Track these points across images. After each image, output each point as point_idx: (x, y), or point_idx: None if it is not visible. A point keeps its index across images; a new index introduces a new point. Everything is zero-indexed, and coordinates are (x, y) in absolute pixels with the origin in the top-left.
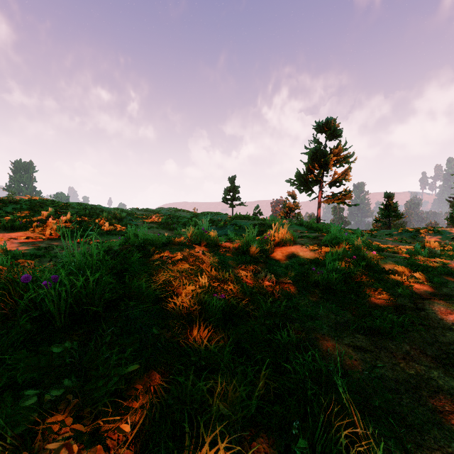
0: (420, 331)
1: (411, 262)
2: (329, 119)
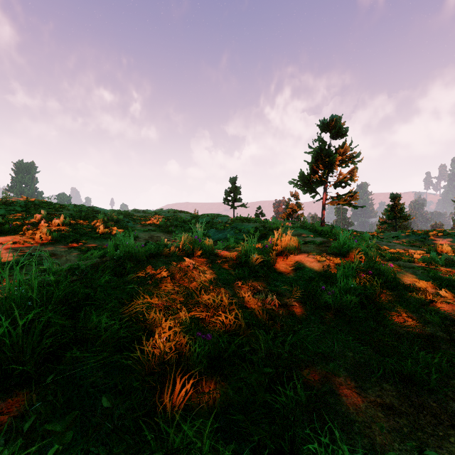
0: None
1: (432, 275)
2: (334, 117)
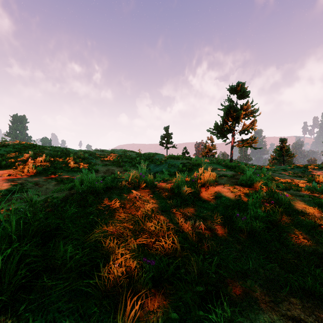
0: None
1: (316, 202)
2: (239, 83)
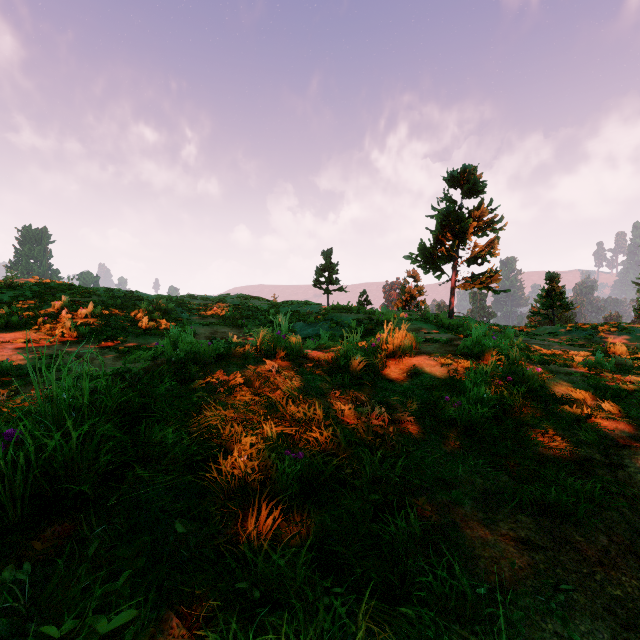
0: (621, 508)
1: (593, 383)
2: (467, 167)
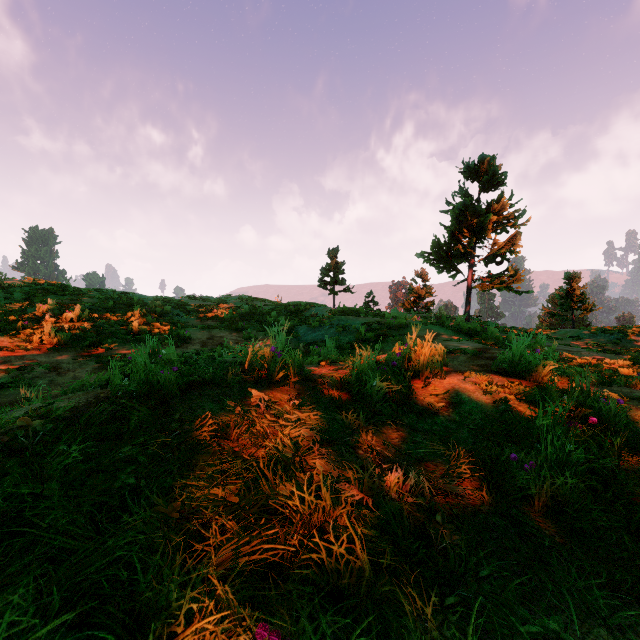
0: None
1: None
2: (485, 157)
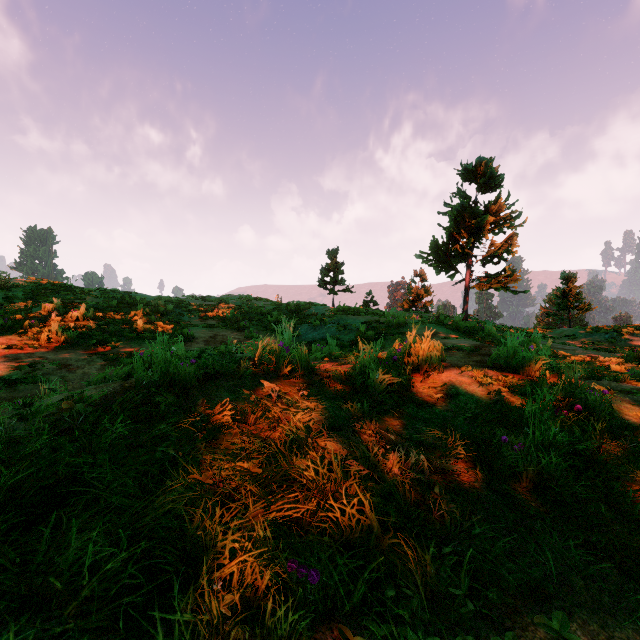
0: None
1: None
2: (483, 160)
